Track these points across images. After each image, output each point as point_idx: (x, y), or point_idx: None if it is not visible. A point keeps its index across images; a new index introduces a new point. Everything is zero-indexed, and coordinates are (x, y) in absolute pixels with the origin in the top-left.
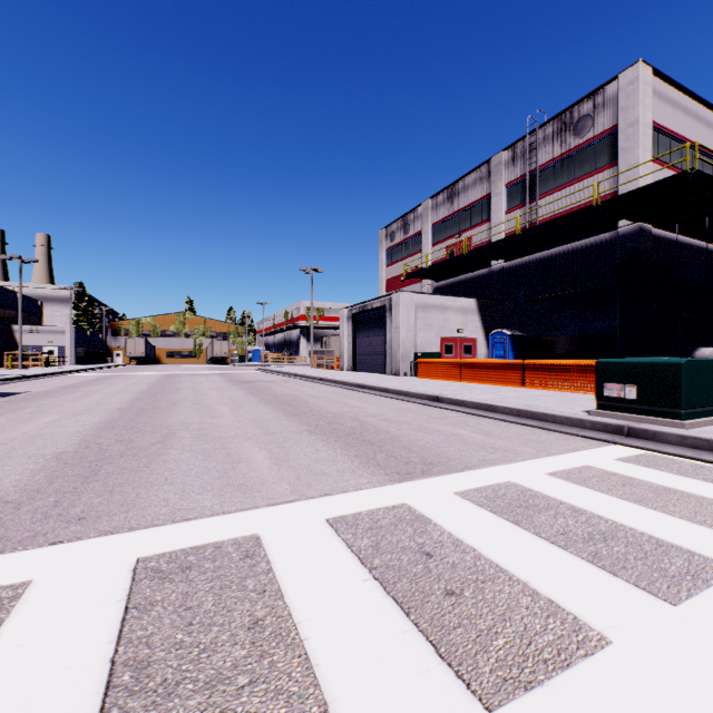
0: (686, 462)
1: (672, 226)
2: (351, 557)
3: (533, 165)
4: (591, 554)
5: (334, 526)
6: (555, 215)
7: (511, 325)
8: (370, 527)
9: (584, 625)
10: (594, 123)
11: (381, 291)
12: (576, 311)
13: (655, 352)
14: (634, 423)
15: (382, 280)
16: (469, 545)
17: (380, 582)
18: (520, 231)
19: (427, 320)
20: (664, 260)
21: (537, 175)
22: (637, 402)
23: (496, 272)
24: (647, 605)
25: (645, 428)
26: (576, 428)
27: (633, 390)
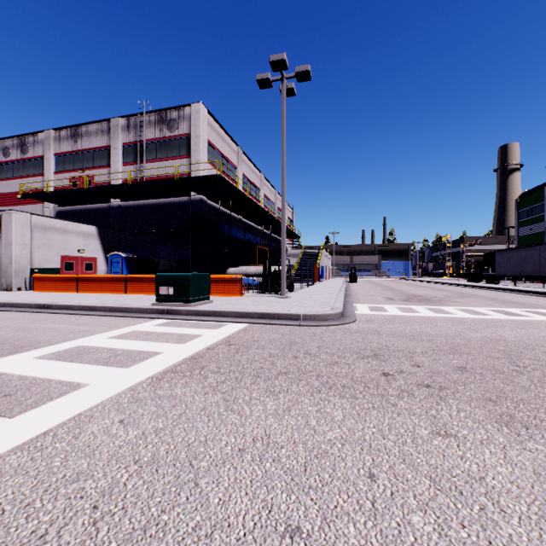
0: (184, 322)
1: (217, 201)
2: None
3: (142, 137)
4: (105, 362)
5: None
6: (157, 177)
7: (127, 249)
8: None
9: (81, 384)
10: (179, 126)
11: None
12: (169, 243)
13: (210, 270)
14: (170, 307)
15: None
16: (32, 376)
17: None
18: (134, 181)
19: (46, 240)
20: (212, 219)
21: (145, 145)
22: (174, 296)
23: (115, 208)
24: (116, 371)
25: (174, 308)
26: (143, 314)
27: (172, 290)
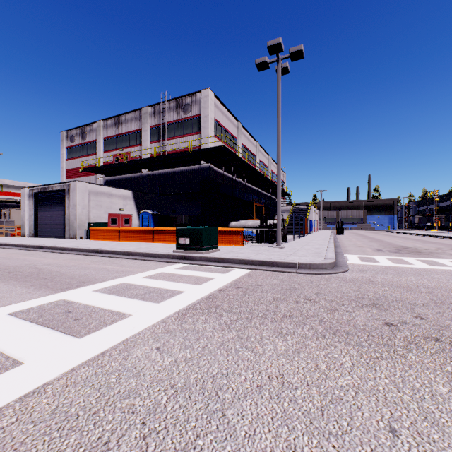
0: (199, 266)
1: (222, 167)
2: (25, 322)
3: (164, 120)
4: (142, 297)
5: (14, 315)
6: (175, 151)
7: (153, 208)
8: (38, 311)
9: (126, 314)
10: (192, 109)
11: (63, 177)
12: (184, 202)
13: (215, 224)
14: (187, 254)
15: (64, 169)
16: (92, 305)
17: (41, 324)
18: (158, 155)
19: (98, 202)
20: (217, 182)
21: (166, 127)
22: (190, 245)
23: (145, 176)
24: (151, 305)
25: (190, 255)
26: (167, 259)
27: (188, 240)
